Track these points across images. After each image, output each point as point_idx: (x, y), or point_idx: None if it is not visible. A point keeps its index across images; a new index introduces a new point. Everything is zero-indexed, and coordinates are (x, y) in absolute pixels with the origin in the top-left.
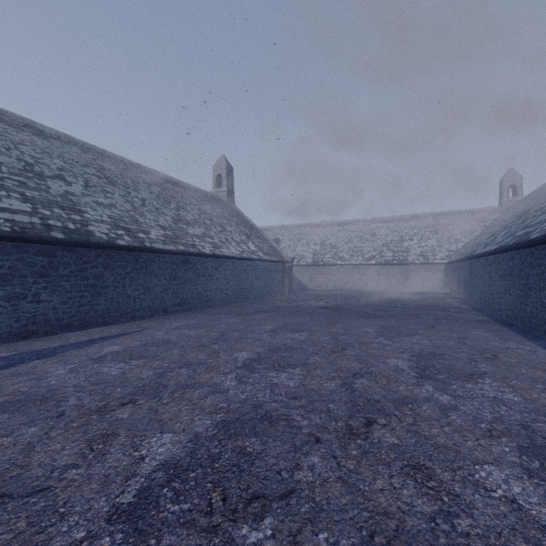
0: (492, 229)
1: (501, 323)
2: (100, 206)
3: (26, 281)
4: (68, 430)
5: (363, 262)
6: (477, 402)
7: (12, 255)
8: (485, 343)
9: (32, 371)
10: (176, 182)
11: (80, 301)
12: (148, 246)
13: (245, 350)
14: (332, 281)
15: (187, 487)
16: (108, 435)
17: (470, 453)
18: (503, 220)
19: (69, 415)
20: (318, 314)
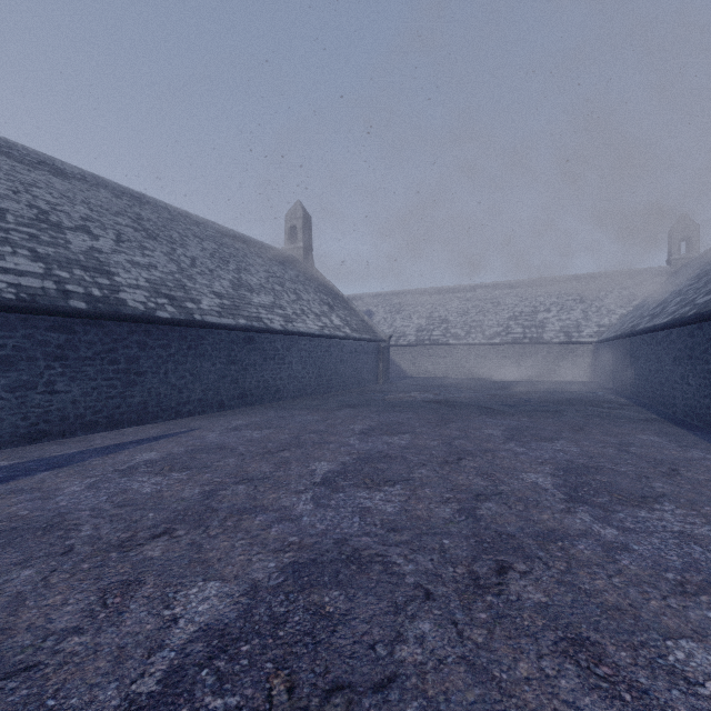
0: (659, 295)
1: (676, 424)
2: (135, 266)
3: (37, 366)
4: (75, 574)
5: (483, 341)
6: (657, 539)
7: (17, 331)
8: (657, 451)
9: (38, 487)
10: (236, 237)
11: (108, 392)
12: (198, 319)
13: (325, 459)
14: (442, 367)
15: (236, 668)
16: (130, 583)
17: (656, 620)
18: (675, 284)
19: (79, 552)
20: (424, 410)
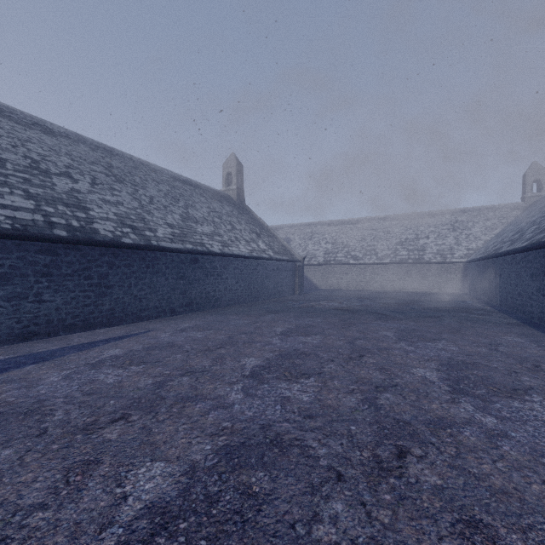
0: (517, 225)
1: (534, 327)
2: (106, 203)
3: (28, 281)
4: (46, 454)
5: (376, 261)
6: (530, 427)
7: (13, 253)
8: (521, 350)
9: (25, 377)
10: (185, 181)
11: (84, 301)
12: (154, 244)
13: (253, 355)
14: (344, 281)
15: None
16: (90, 462)
17: (539, 503)
18: (529, 216)
19: (51, 434)
20: (331, 315)
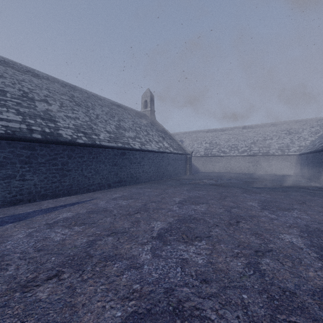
0: None
1: None
2: (68, 118)
3: (16, 167)
4: None
5: (238, 154)
6: None
7: (6, 149)
8: None
9: (1, 234)
10: (119, 105)
11: (52, 180)
12: (97, 143)
13: (160, 219)
14: (217, 167)
15: None
16: None
17: None
18: None
19: None
20: (211, 189)
